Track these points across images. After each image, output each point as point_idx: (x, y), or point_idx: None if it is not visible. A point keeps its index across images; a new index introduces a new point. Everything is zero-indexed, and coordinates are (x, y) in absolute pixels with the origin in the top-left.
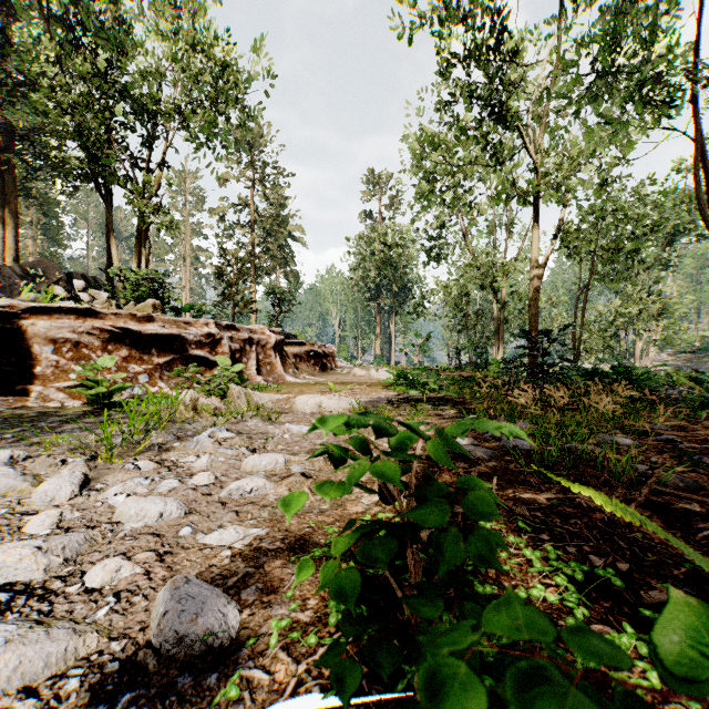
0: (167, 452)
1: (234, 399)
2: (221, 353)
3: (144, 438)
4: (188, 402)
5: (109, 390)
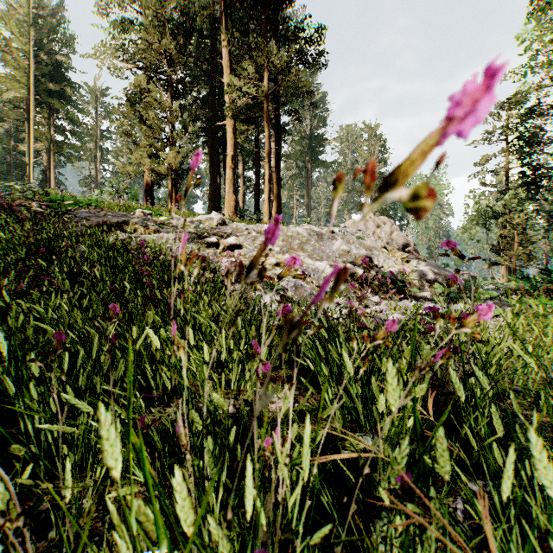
0: None
1: None
2: None
3: None
4: None
5: None
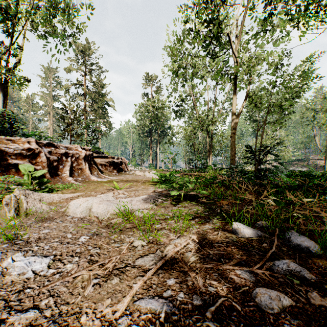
0: None
1: (2, 206)
2: (39, 162)
3: None
4: None
5: None
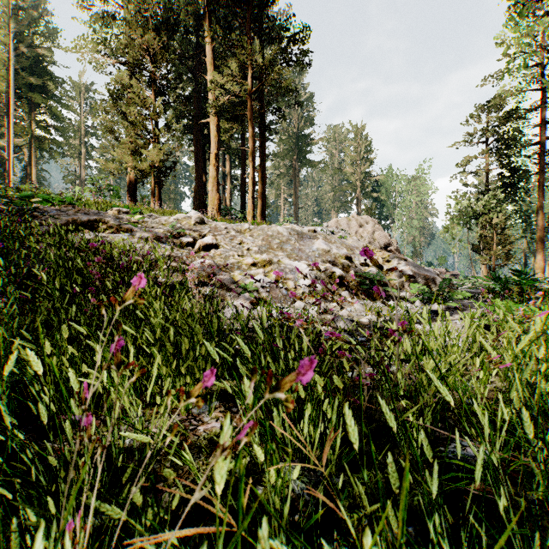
0: None
1: None
2: None
3: None
4: None
5: None
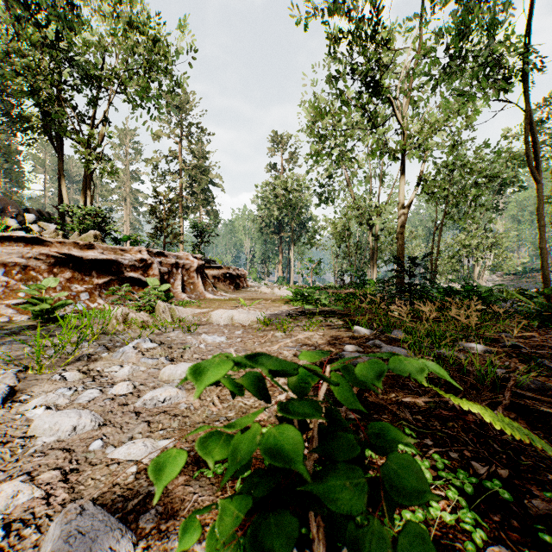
0: (95, 362)
1: (160, 313)
2: (151, 275)
3: (75, 349)
4: (120, 317)
5: (52, 306)
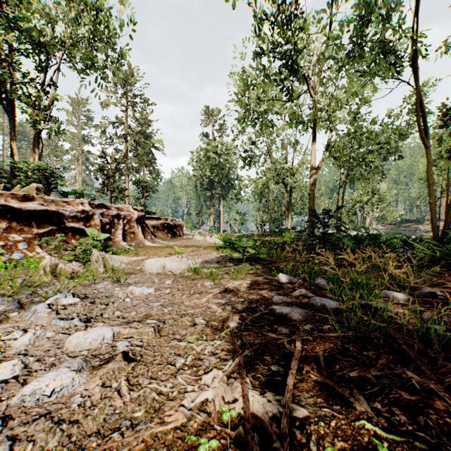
0: None
1: (92, 263)
2: (93, 225)
3: None
4: (47, 268)
5: None
